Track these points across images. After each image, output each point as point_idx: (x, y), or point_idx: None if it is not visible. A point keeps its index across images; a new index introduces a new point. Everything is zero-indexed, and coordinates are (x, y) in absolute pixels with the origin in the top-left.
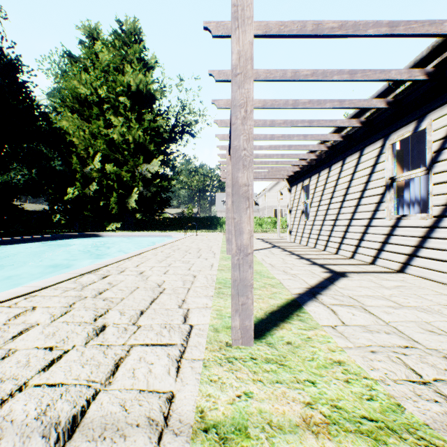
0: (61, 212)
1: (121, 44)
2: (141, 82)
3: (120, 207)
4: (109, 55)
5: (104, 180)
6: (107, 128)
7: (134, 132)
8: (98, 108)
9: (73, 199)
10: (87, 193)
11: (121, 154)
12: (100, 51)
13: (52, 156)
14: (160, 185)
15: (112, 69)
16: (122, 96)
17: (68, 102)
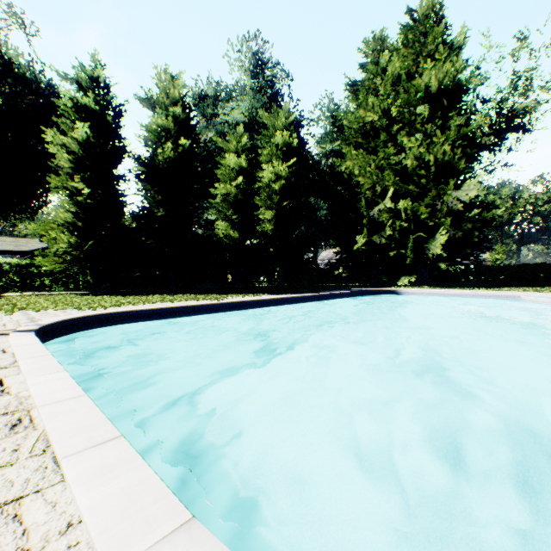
0: (345, 264)
1: (417, 36)
2: (445, 75)
3: (415, 255)
4: (398, 61)
5: (395, 222)
6: (395, 156)
7: (435, 149)
8: (385, 134)
9: (359, 248)
10: (373, 240)
11: (414, 185)
12: (386, 62)
13: (317, 206)
14: (476, 218)
15: (403, 76)
16: (415, 106)
17: (350, 139)
